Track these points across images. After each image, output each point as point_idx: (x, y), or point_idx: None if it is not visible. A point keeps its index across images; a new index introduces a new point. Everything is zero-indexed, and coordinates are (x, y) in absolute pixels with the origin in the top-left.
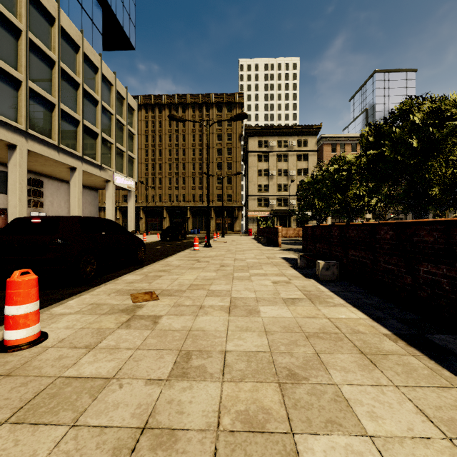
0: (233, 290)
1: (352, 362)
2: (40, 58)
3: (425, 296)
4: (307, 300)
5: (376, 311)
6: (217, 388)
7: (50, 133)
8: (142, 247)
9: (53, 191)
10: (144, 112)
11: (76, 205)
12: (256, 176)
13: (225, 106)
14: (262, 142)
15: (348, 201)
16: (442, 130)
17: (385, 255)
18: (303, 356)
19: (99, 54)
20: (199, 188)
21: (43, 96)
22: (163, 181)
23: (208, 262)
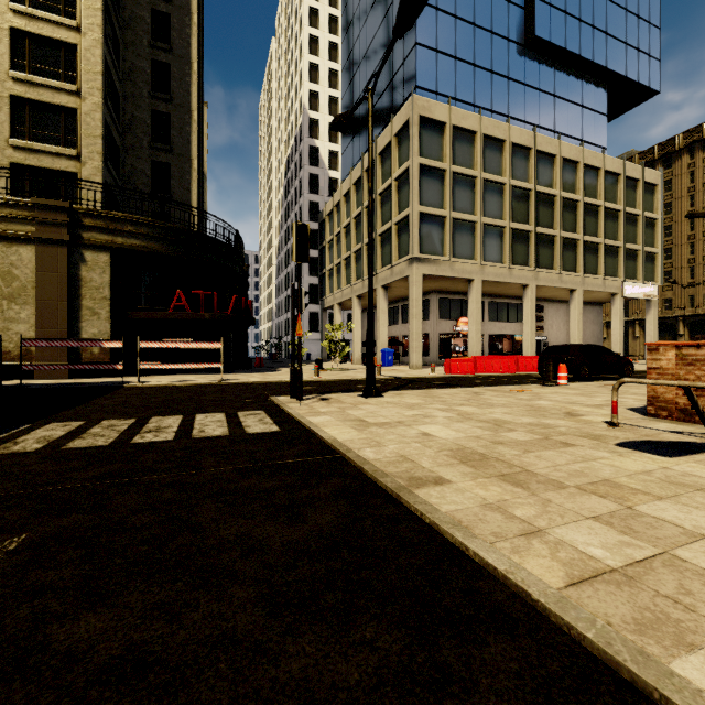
0: None
1: None
2: (544, 201)
3: None
4: None
5: None
6: None
7: (552, 264)
8: (629, 366)
9: (552, 314)
10: (686, 159)
11: (576, 327)
12: None
13: None
14: None
15: None
16: None
17: None
18: None
19: (602, 151)
20: None
21: (547, 233)
22: None
23: None
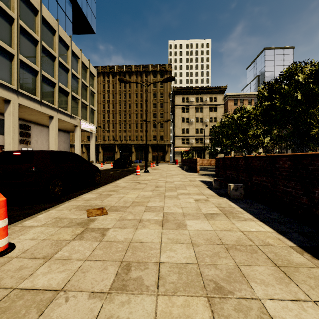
0: (165, 207)
1: (269, 275)
2: (27, 39)
3: None
4: (223, 215)
5: (279, 225)
6: (152, 303)
7: (34, 92)
8: (98, 173)
9: (37, 133)
10: (102, 78)
11: (53, 143)
12: (181, 122)
13: (158, 73)
14: (185, 98)
15: (248, 139)
16: None
17: (283, 180)
18: (226, 268)
19: (70, 36)
20: (140, 131)
21: (30, 65)
22: (115, 126)
23: (146, 184)
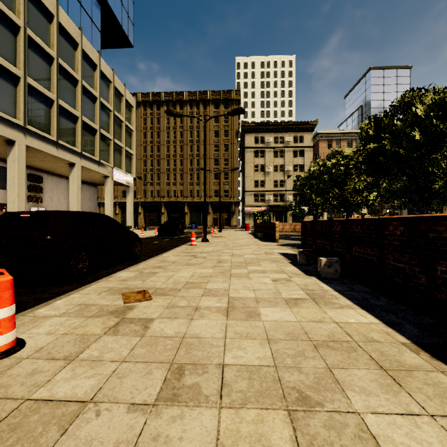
0: (231, 289)
1: (372, 381)
2: (38, 55)
3: (443, 299)
4: (310, 300)
5: (388, 314)
6: (213, 418)
7: (48, 129)
8: (138, 242)
9: (52, 187)
10: (143, 109)
11: (75, 200)
12: (253, 171)
13: (222, 102)
14: (258, 138)
15: (346, 195)
16: (446, 122)
17: (394, 252)
18: (314, 372)
19: (98, 51)
20: (197, 183)
21: (42, 92)
22: (161, 176)
23: (205, 258)
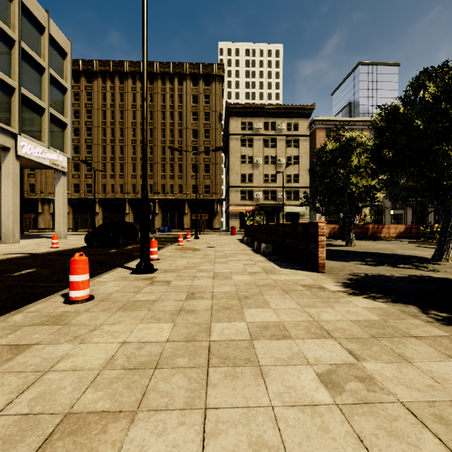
0: None
1: None
2: None
3: None
4: None
5: None
6: None
7: None
8: None
9: None
10: (101, 81)
11: None
12: (239, 163)
13: (202, 78)
14: (246, 123)
15: None
16: None
17: None
18: None
19: None
20: (170, 176)
21: None
22: (125, 167)
23: None
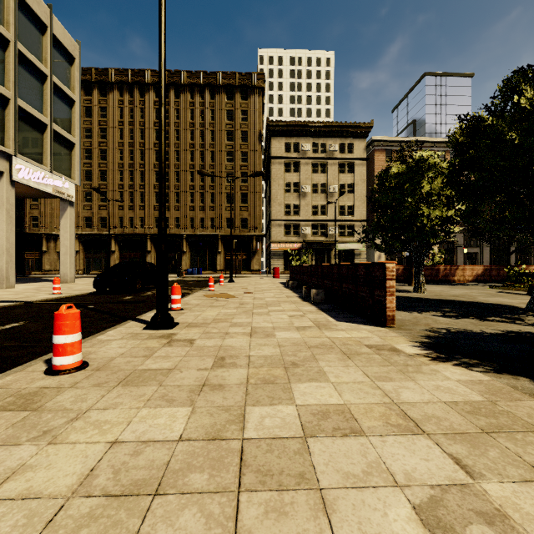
0: None
1: None
2: None
3: None
4: None
5: None
6: None
7: None
8: None
9: None
10: (117, 94)
11: None
12: (283, 192)
13: (238, 91)
14: (291, 145)
15: None
16: None
17: None
18: None
19: None
20: (200, 208)
21: None
22: (146, 196)
23: None
